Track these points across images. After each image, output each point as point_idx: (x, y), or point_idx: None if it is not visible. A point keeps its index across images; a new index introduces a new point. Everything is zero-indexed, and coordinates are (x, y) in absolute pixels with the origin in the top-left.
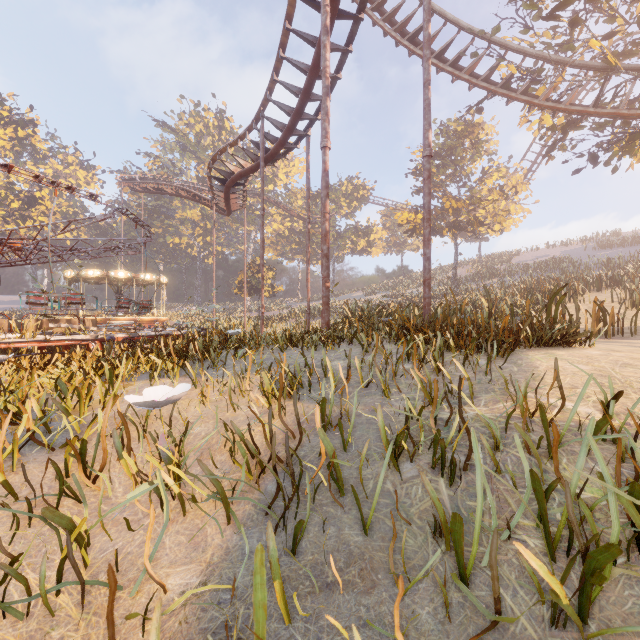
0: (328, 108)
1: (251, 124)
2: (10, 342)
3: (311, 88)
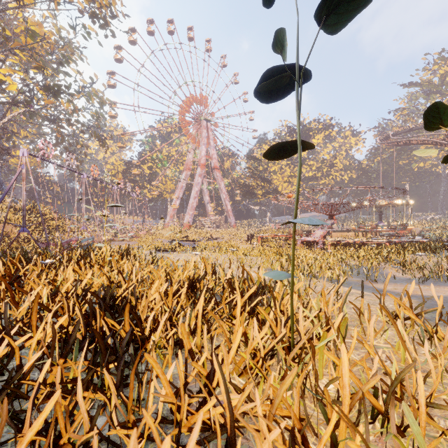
0: None
1: None
2: (367, 241)
3: None
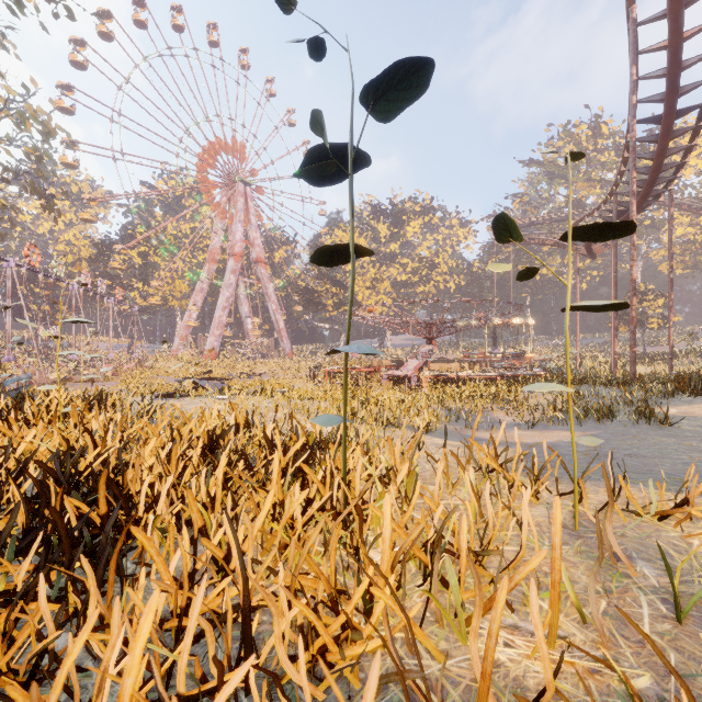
0: (634, 241)
1: (605, 199)
2: (474, 375)
3: (659, 168)
